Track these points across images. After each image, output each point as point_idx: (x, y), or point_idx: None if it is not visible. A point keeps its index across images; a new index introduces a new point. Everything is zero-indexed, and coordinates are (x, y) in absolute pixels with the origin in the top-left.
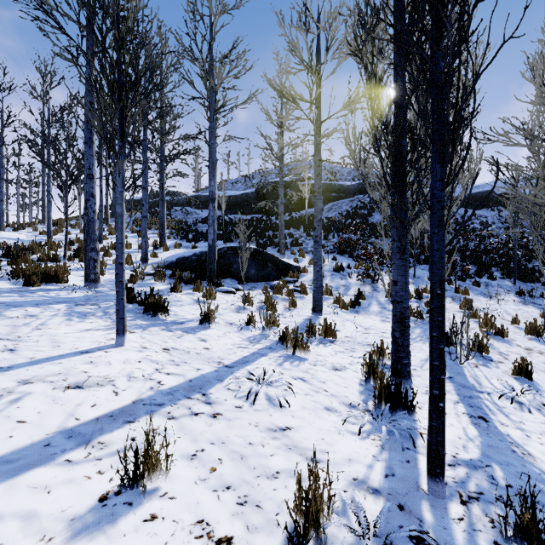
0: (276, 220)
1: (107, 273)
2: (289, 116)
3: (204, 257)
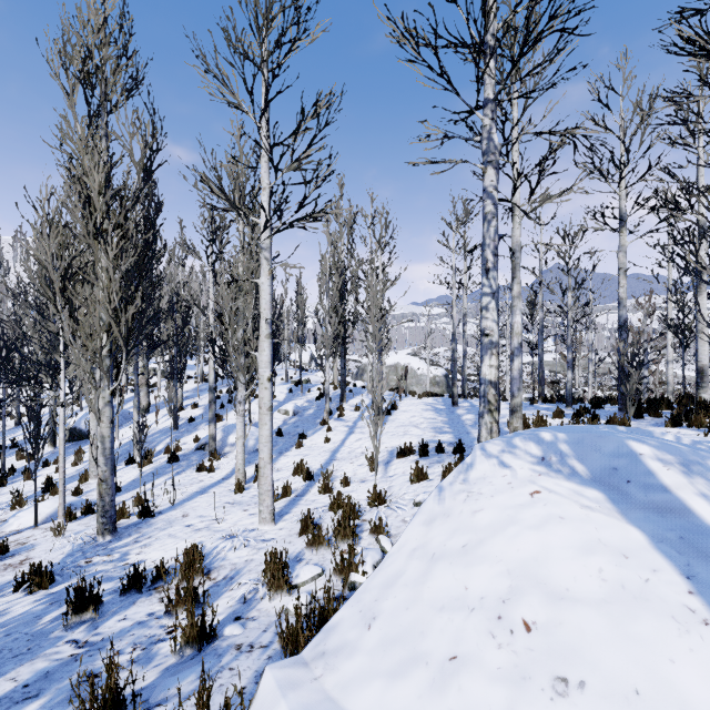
0: None
1: None
2: None
3: None
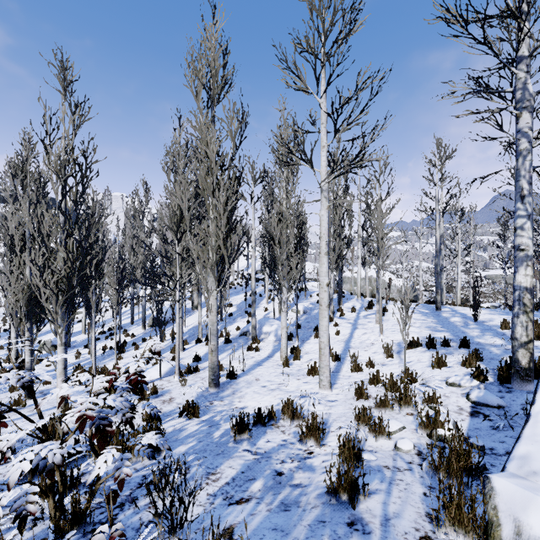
0: None
1: None
2: None
3: None
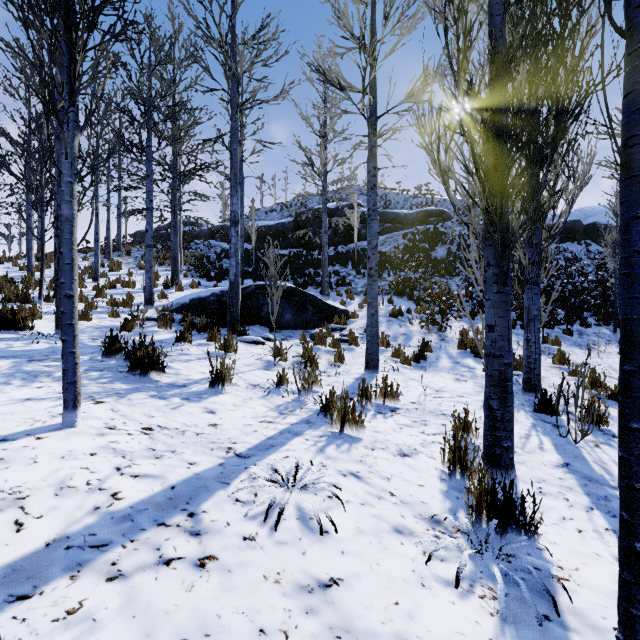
0: (318, 255)
1: (95, 318)
2: (334, 123)
3: (226, 298)
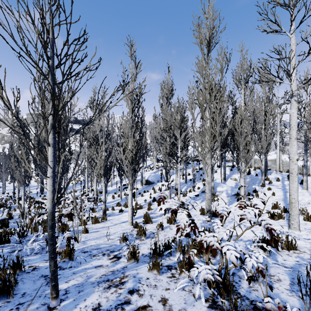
0: None
1: None
2: None
3: None
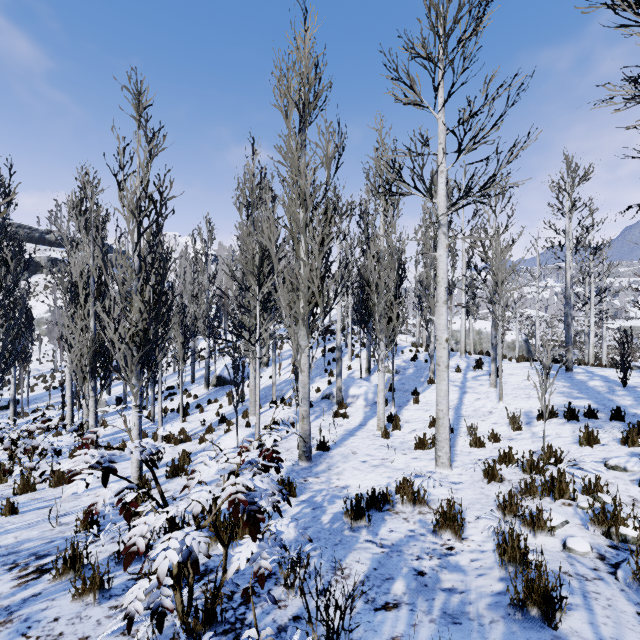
0: None
1: None
2: None
3: None
